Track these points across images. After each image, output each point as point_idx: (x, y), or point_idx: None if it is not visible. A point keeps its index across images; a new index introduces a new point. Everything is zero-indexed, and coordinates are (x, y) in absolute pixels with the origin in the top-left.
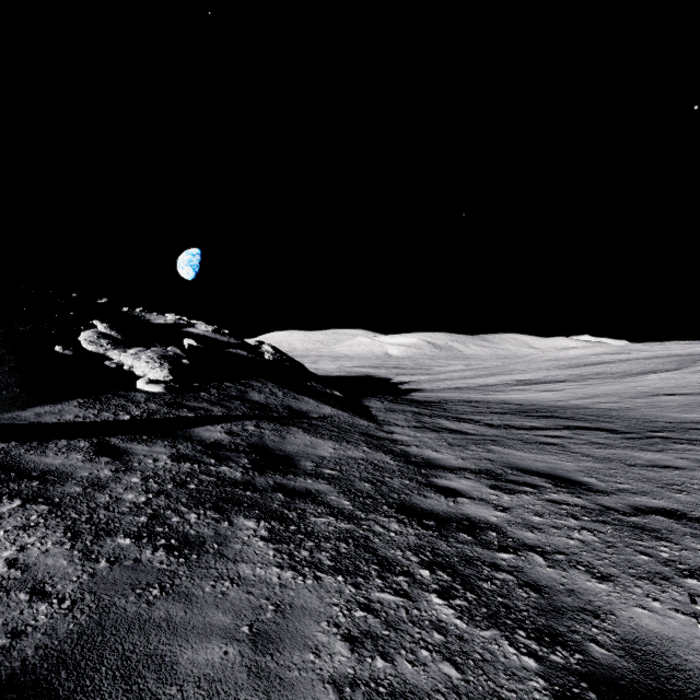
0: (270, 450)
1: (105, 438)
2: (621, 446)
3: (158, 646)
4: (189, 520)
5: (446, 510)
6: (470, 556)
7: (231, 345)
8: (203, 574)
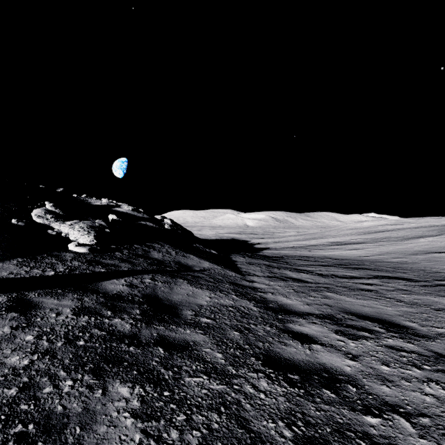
0: (160, 300)
1: (25, 292)
2: (421, 292)
3: None
4: (62, 389)
5: (305, 359)
6: (340, 423)
7: (144, 219)
8: None
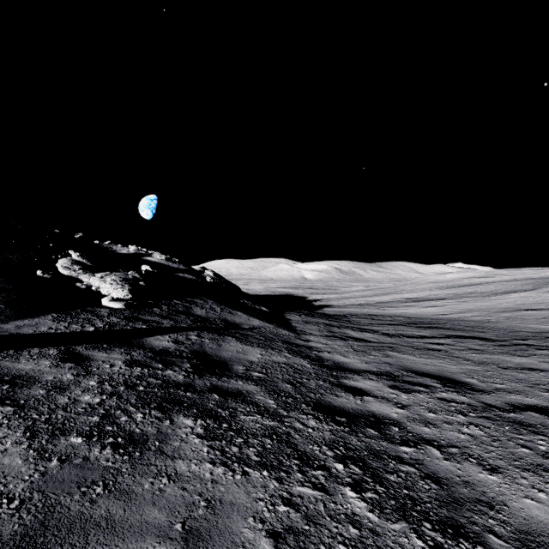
0: (209, 356)
1: (71, 346)
2: (494, 352)
3: (95, 547)
4: (136, 419)
5: (355, 407)
6: (377, 449)
7: (180, 270)
8: (144, 471)
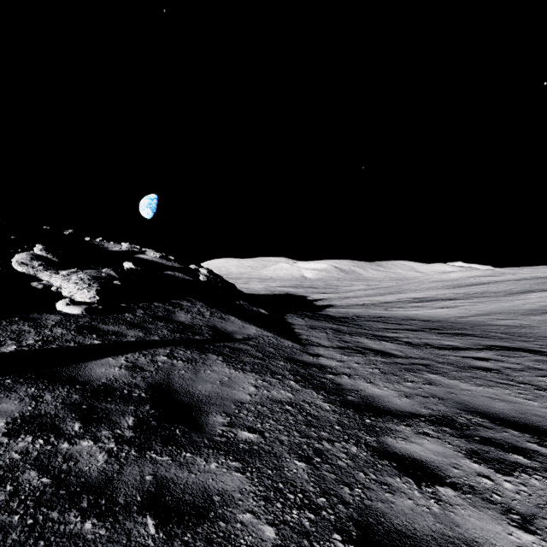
0: (174, 393)
1: None
2: None
3: None
4: None
5: (436, 530)
6: None
7: (174, 268)
8: None
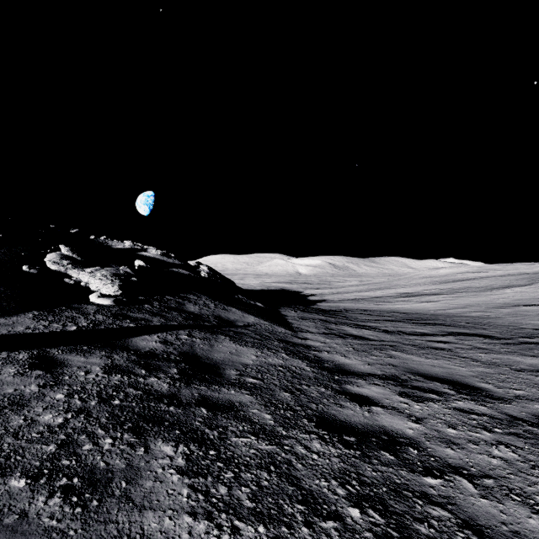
0: (199, 358)
1: (46, 349)
2: (502, 351)
3: None
4: (102, 447)
5: (363, 421)
6: (398, 483)
7: (175, 265)
8: (99, 534)
